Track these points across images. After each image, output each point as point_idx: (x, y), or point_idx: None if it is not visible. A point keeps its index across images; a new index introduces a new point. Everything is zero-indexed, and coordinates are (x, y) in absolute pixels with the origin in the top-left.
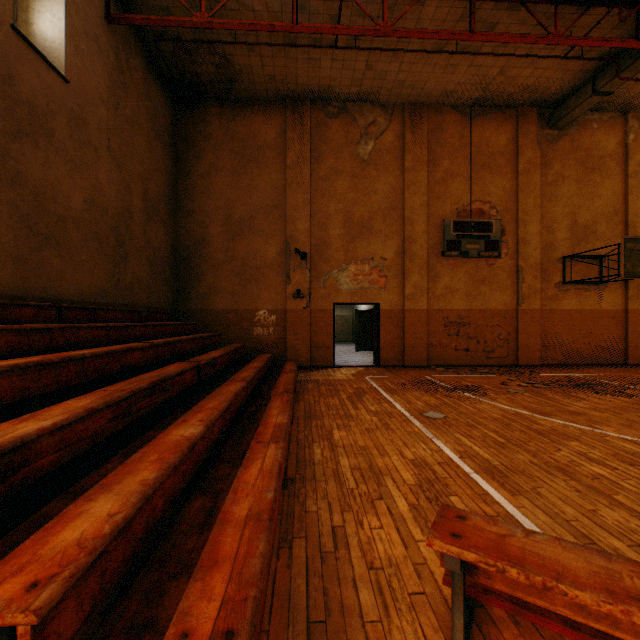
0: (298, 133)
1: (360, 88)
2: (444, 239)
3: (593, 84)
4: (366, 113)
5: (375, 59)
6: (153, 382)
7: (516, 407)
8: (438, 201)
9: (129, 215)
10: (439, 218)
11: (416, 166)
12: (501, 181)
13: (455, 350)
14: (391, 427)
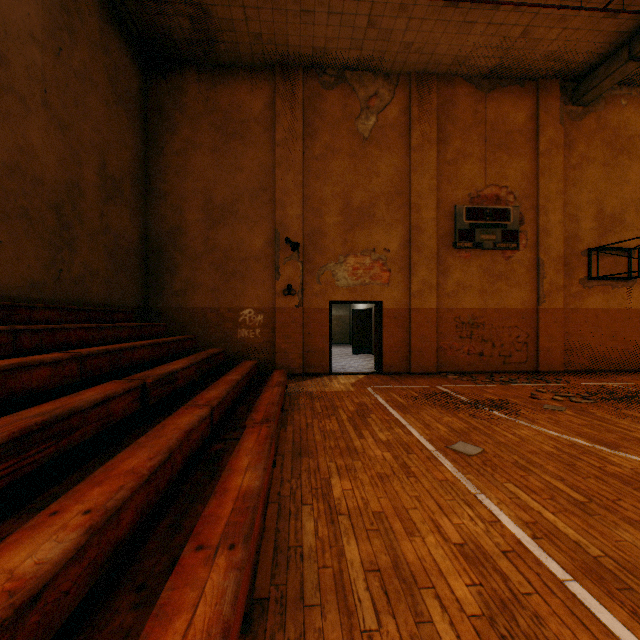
0: (289, 105)
1: (360, 52)
2: (456, 228)
3: (630, 48)
4: (367, 83)
5: (379, 13)
6: (24, 429)
7: (567, 433)
8: (449, 185)
9: (78, 191)
10: (450, 204)
11: (424, 145)
12: (519, 163)
13: (468, 354)
14: (413, 471)
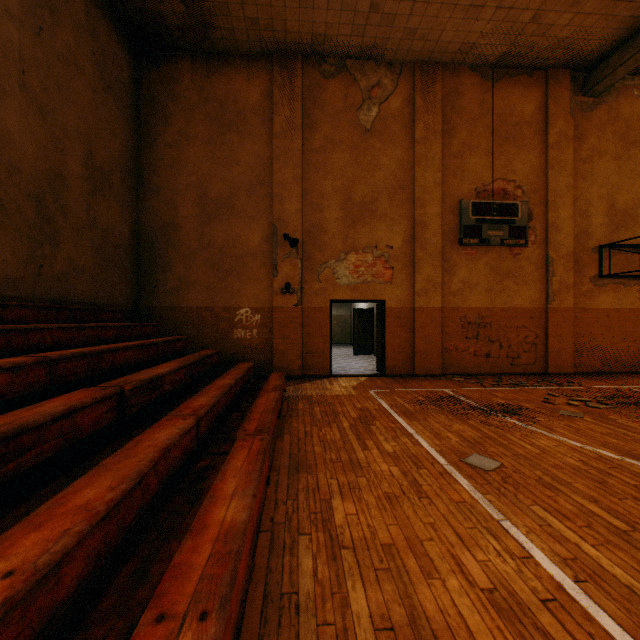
0: (287, 95)
1: (362, 39)
2: (461, 224)
3: None
4: (369, 73)
5: None
6: None
7: (591, 444)
8: (454, 179)
9: (61, 181)
10: (455, 199)
11: (428, 137)
12: (528, 156)
13: (474, 356)
14: (425, 491)
